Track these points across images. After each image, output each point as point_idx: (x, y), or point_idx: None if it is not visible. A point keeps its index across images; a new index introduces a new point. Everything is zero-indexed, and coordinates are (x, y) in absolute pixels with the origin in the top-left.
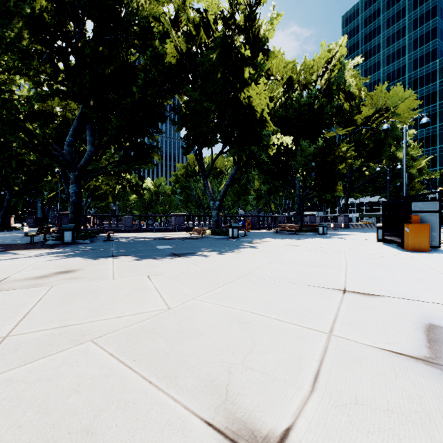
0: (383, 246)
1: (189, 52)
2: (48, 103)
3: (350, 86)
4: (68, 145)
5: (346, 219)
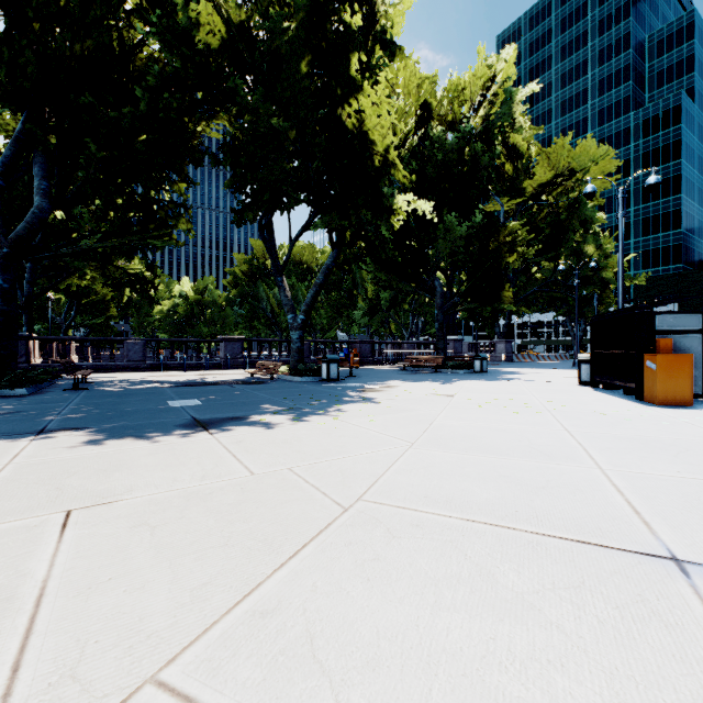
0: (601, 395)
1: (245, 29)
2: None
3: (523, 128)
4: None
5: (508, 348)
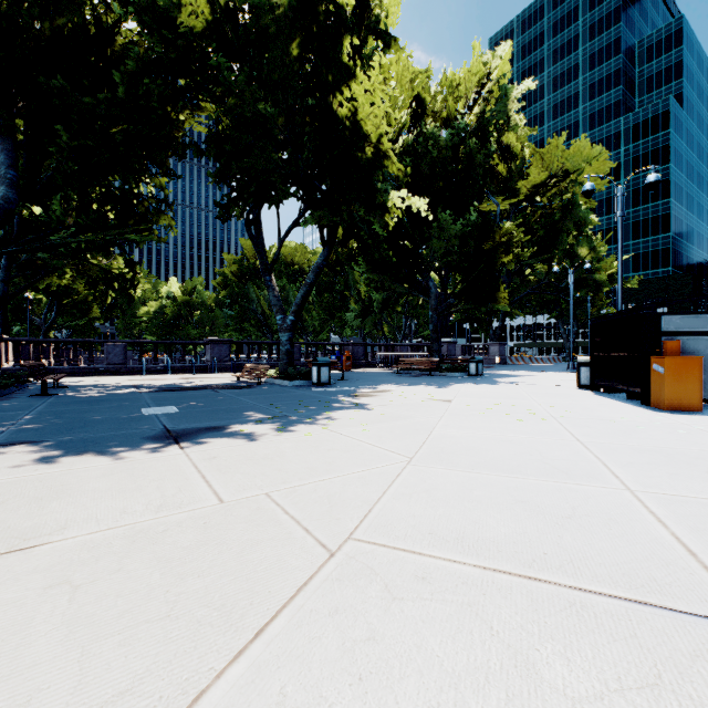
0: (604, 400)
1: (230, 11)
2: None
3: (518, 126)
4: None
5: (502, 350)
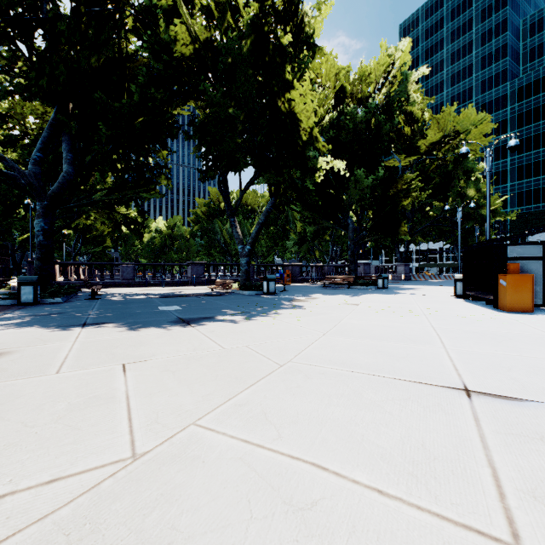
0: (468, 305)
1: (208, 41)
2: (16, 111)
3: (416, 102)
4: (35, 163)
5: (407, 270)
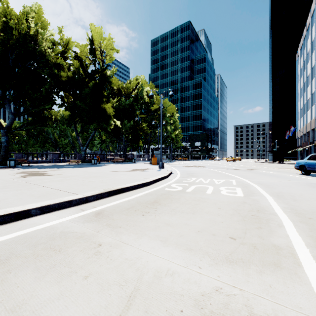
0: (148, 164)
1: (73, 78)
2: None
3: (145, 99)
4: None
5: (148, 156)
